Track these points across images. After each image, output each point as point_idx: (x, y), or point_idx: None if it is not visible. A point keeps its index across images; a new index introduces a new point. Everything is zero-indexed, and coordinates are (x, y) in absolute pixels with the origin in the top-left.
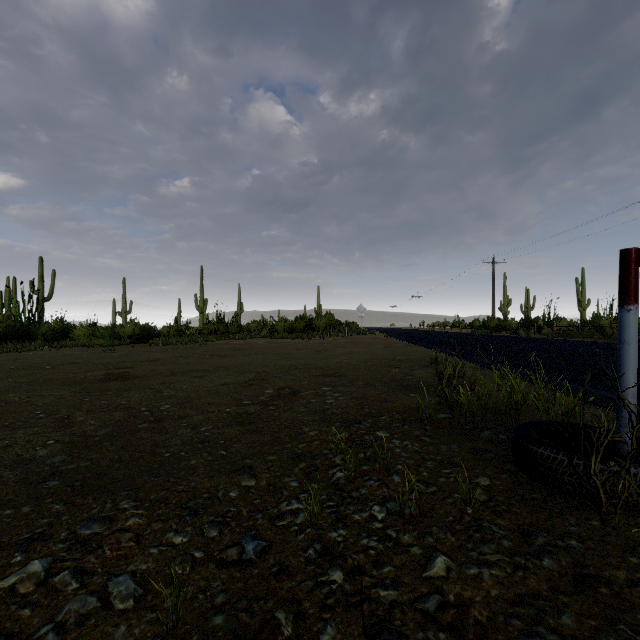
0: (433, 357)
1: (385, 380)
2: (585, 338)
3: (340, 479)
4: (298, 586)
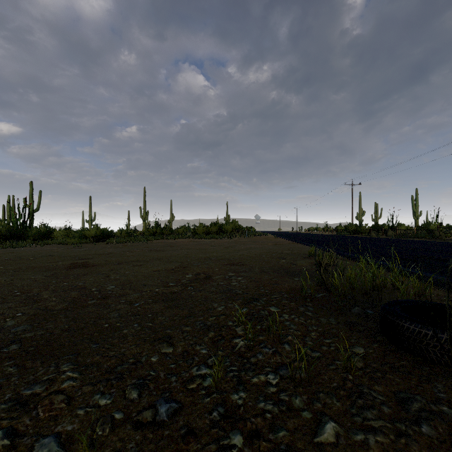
0: (311, 251)
1: (275, 268)
2: (419, 238)
3: (241, 347)
4: (202, 449)
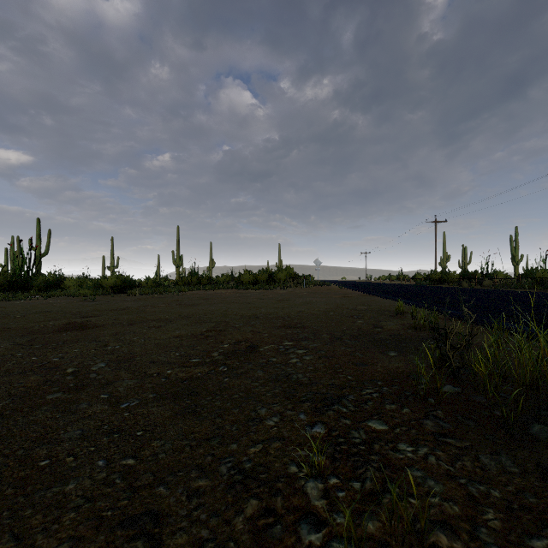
0: (398, 307)
1: (352, 332)
2: (527, 289)
3: None
4: None
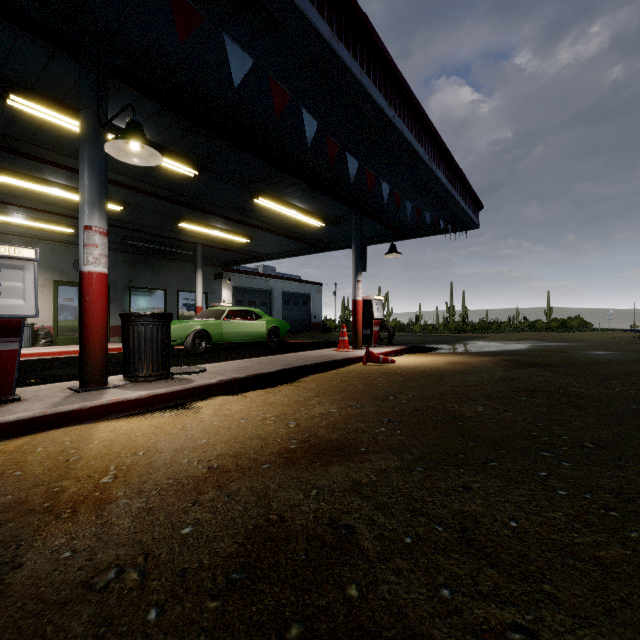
0: None
1: None
2: None
3: None
4: None
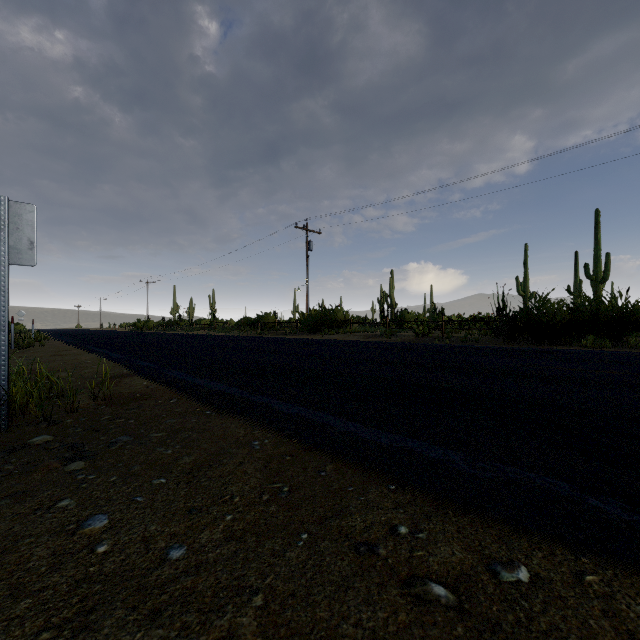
0: None
1: None
2: (167, 331)
3: None
4: None
